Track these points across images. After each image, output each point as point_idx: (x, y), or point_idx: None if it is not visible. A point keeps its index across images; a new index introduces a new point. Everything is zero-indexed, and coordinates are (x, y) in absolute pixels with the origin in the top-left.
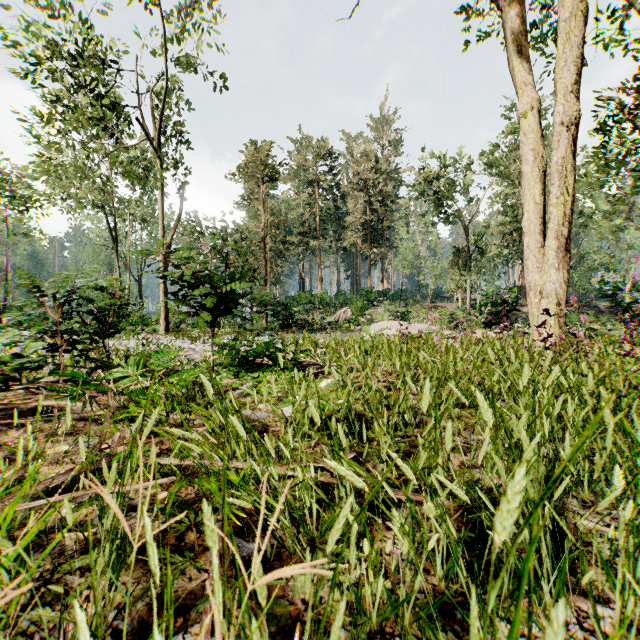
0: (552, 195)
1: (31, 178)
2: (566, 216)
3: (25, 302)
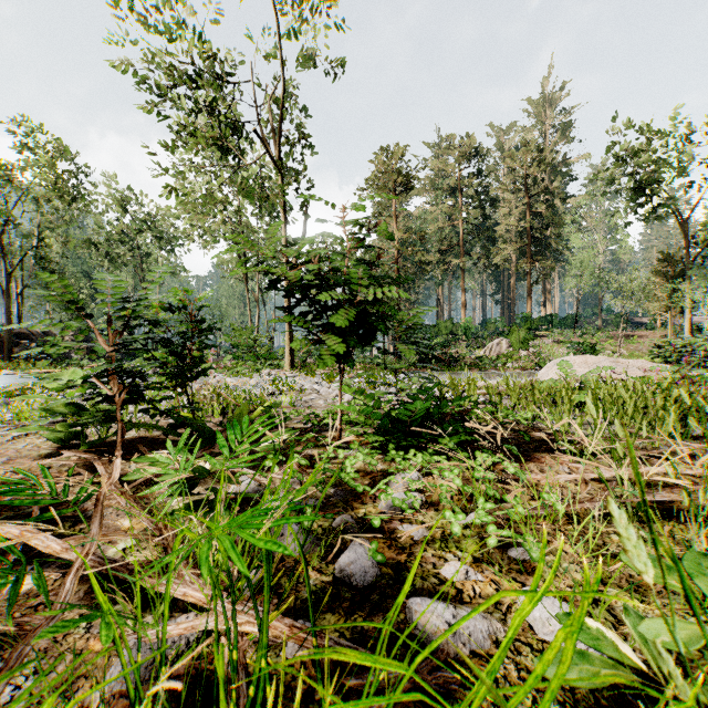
0: None
1: (175, 217)
2: None
3: (55, 326)
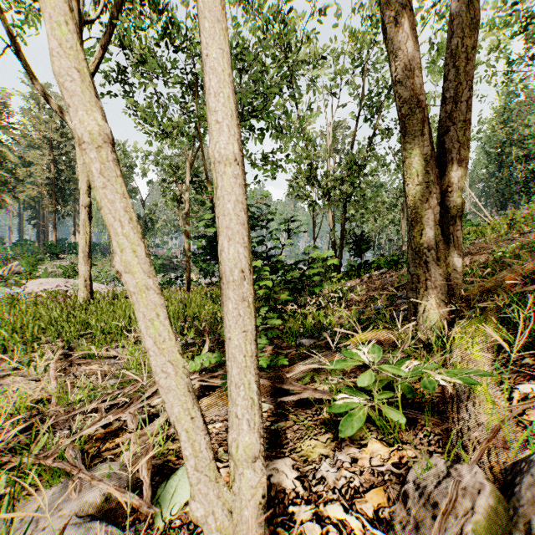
0: (81, 234)
1: None
2: (87, 243)
3: None
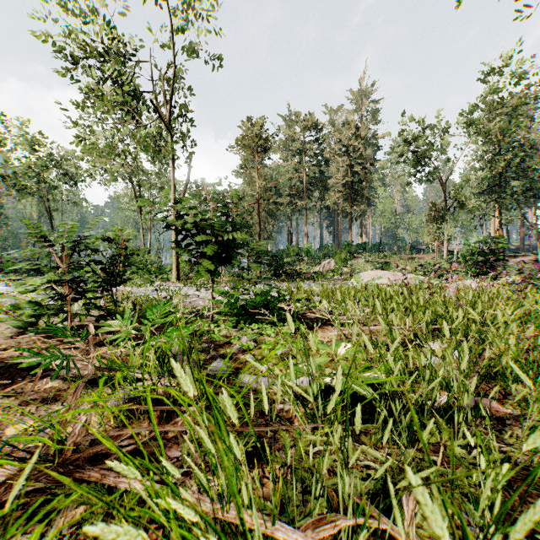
0: None
1: (78, 158)
2: None
3: (31, 252)
